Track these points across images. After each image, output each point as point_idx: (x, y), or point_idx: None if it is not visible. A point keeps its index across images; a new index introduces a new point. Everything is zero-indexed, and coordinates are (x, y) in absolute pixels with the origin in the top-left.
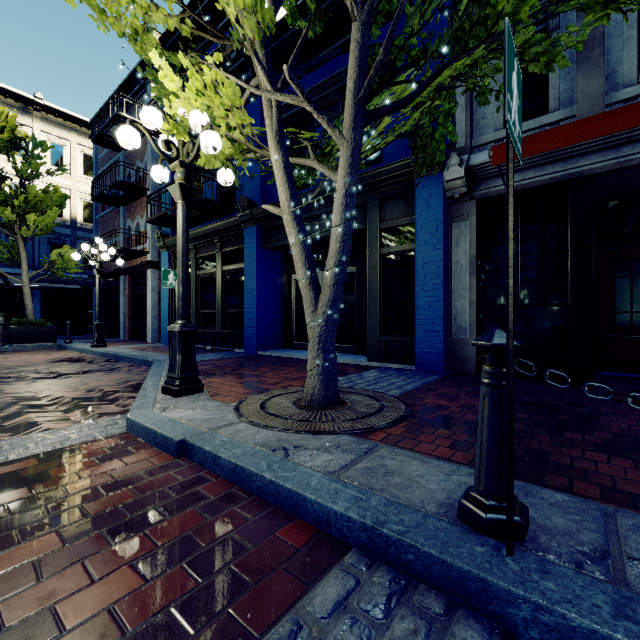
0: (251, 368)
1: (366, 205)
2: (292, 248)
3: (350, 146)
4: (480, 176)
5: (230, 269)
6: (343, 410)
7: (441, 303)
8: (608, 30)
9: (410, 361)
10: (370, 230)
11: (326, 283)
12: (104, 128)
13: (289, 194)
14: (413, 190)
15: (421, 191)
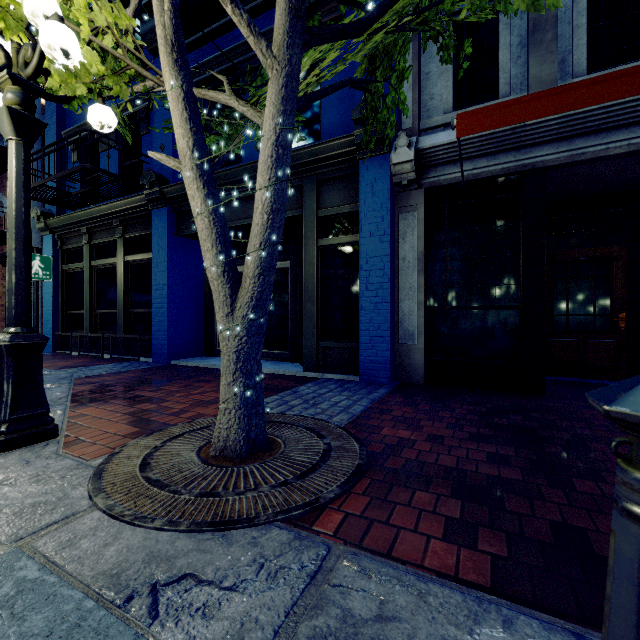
0: (154, 386)
1: (302, 188)
2: (196, 220)
3: (283, 71)
4: (429, 162)
5: (135, 260)
6: (273, 461)
7: (388, 304)
8: (558, 15)
9: (352, 371)
10: (306, 218)
11: (247, 273)
12: None
13: (192, 139)
14: (356, 174)
15: (365, 174)
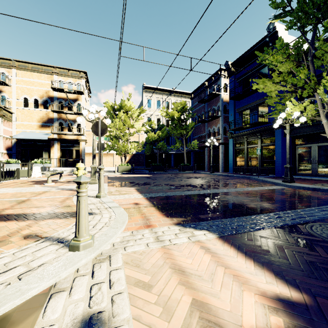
0: None
1: None
2: None
3: None
4: None
5: (265, 145)
6: None
7: None
8: None
9: None
10: None
11: None
12: (196, 95)
13: None
14: None
15: None
